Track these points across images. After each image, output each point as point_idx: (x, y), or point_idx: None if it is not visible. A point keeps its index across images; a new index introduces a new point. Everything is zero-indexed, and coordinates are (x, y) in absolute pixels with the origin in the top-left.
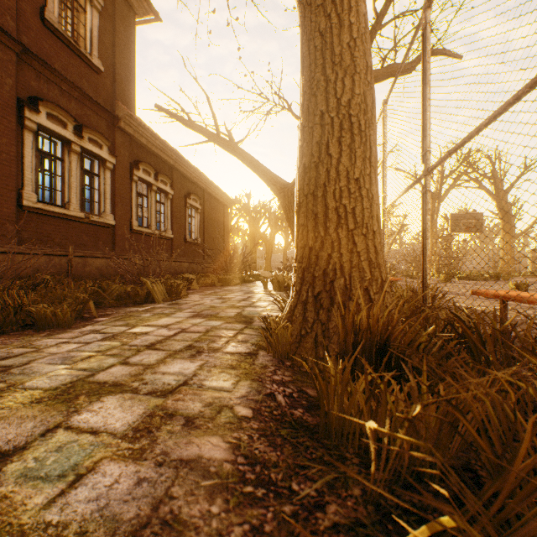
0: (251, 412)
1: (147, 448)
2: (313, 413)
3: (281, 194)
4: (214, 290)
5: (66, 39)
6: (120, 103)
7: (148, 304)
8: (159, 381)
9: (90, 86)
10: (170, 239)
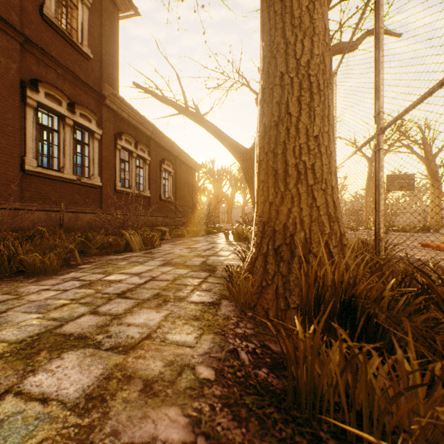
0: (213, 373)
1: (96, 425)
2: (278, 373)
3: (241, 158)
4: (183, 240)
5: (61, 31)
6: (106, 84)
7: (127, 252)
8: (123, 334)
9: (81, 70)
10: (148, 197)
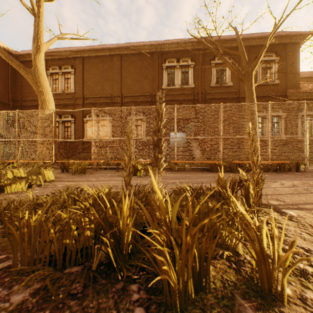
0: None
1: None
2: None
3: None
4: None
5: (263, 84)
6: (288, 90)
7: None
8: None
9: (273, 92)
10: None
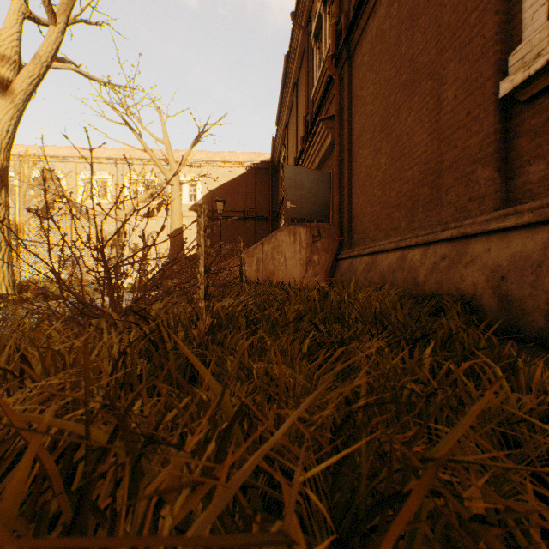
0: None
1: None
2: None
3: None
4: None
5: None
6: None
7: None
8: None
9: None
10: None
